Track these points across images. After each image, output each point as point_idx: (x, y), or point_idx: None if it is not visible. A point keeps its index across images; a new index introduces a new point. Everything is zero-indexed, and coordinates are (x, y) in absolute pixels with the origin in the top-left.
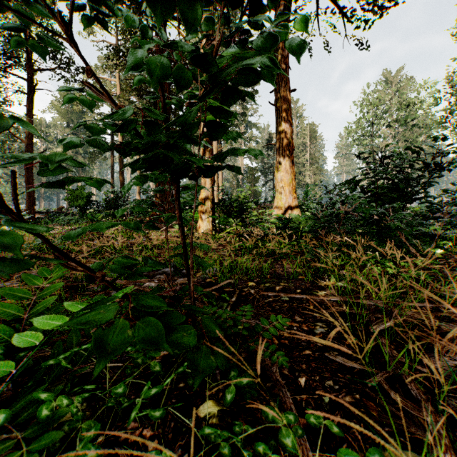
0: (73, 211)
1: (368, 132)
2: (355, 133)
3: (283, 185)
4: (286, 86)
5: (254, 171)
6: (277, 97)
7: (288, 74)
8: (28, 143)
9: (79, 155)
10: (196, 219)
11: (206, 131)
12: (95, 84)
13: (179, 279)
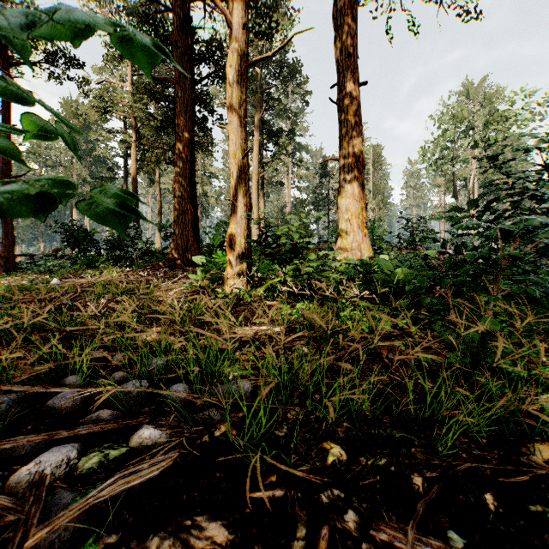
0: (70, 254)
1: (447, 154)
2: (432, 156)
3: (349, 216)
4: (354, 77)
5: (304, 203)
6: (340, 93)
7: (356, 61)
8: (6, 162)
9: (87, 183)
10: (224, 265)
11: (237, 130)
12: (101, 90)
13: (142, 431)
